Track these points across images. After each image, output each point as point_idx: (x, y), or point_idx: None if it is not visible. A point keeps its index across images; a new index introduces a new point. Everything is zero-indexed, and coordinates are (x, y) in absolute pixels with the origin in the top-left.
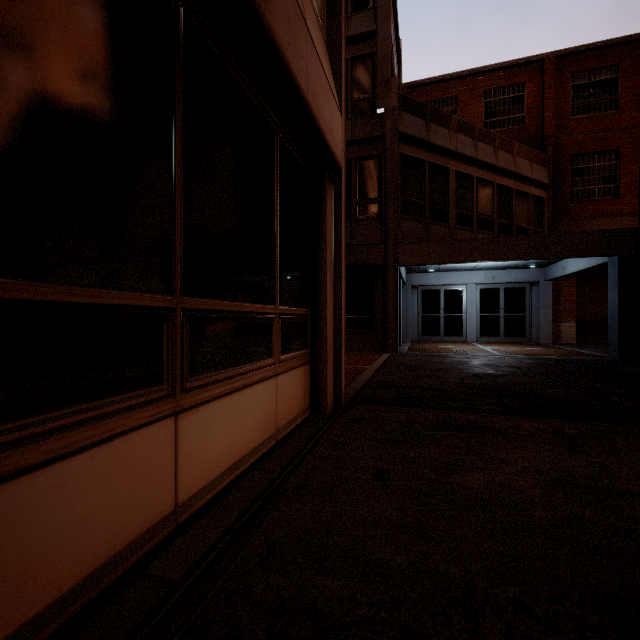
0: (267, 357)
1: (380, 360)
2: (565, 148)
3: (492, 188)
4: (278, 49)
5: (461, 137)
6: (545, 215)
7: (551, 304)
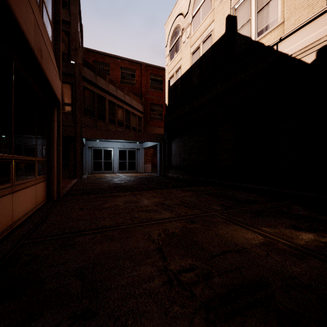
0: (33, 177)
1: (73, 182)
2: (148, 100)
3: (123, 109)
4: (44, 73)
5: (111, 85)
6: (142, 123)
7: (144, 157)
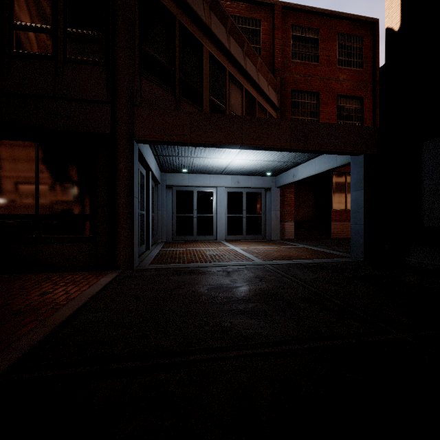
0: None
1: (70, 306)
2: (287, 83)
3: (241, 90)
4: None
5: (215, 18)
6: None
7: (280, 207)
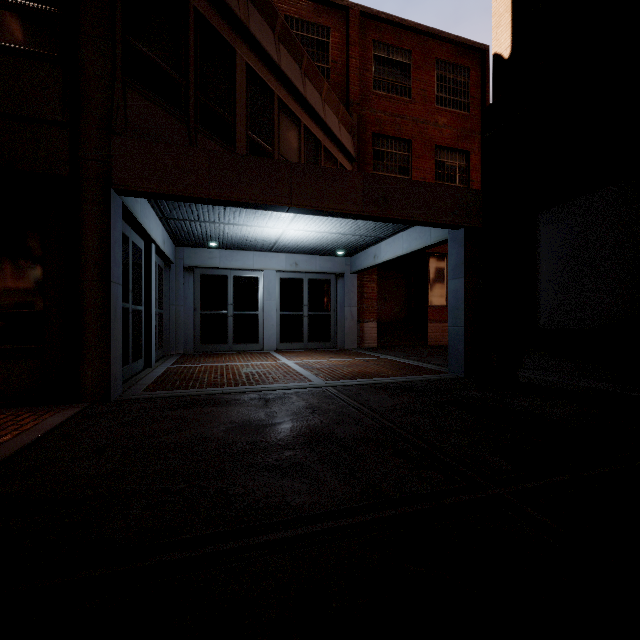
0: None
1: None
2: (368, 123)
3: (298, 127)
4: None
5: (256, 13)
6: None
7: (356, 301)
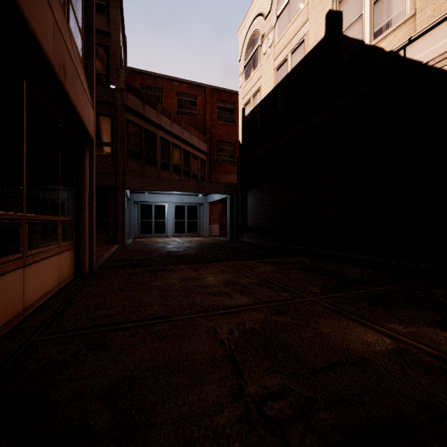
0: (55, 243)
1: (113, 249)
2: (215, 136)
3: (180, 150)
4: (69, 98)
5: (164, 117)
6: (206, 169)
7: (209, 215)
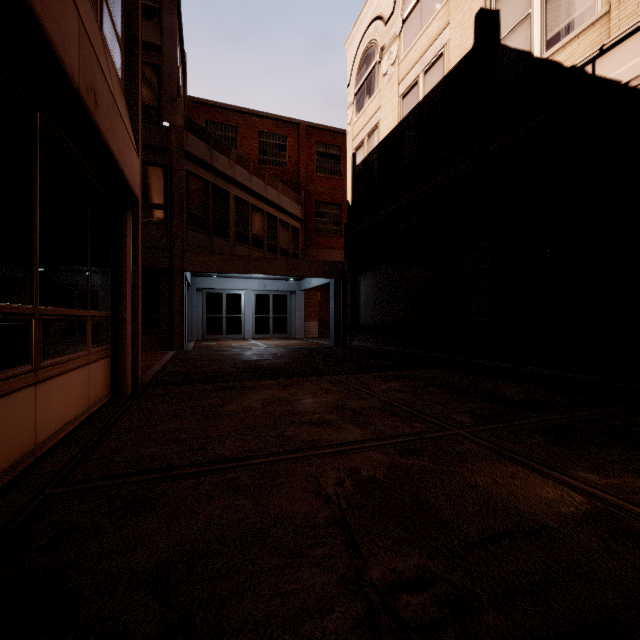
0: (83, 349)
1: (167, 357)
2: (312, 195)
3: (263, 215)
4: (103, 137)
5: (239, 168)
6: (300, 242)
7: (304, 308)
